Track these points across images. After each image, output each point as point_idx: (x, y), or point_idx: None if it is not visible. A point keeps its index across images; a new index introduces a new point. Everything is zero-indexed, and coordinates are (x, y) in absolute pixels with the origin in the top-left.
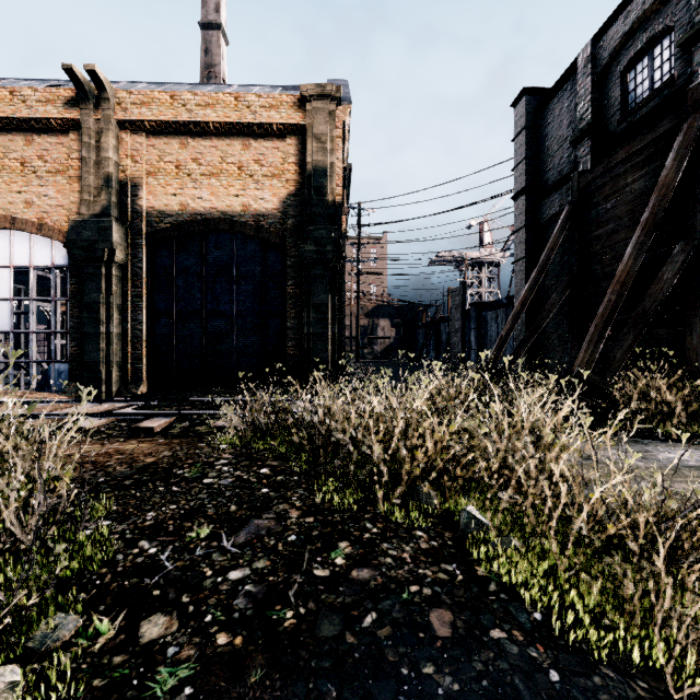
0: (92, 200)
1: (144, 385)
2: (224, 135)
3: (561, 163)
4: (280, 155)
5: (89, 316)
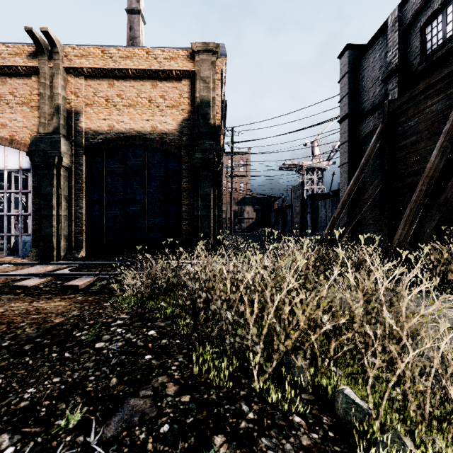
0: (47, 123)
1: (84, 251)
2: (139, 78)
3: (374, 96)
4: (178, 92)
5: (44, 203)
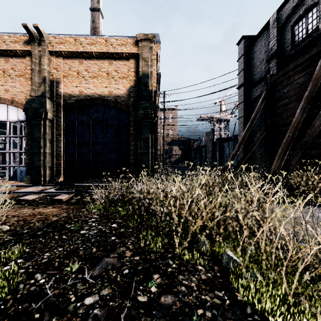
0: (37, 89)
1: (62, 177)
2: (100, 58)
3: (261, 71)
4: (127, 68)
5: (35, 144)
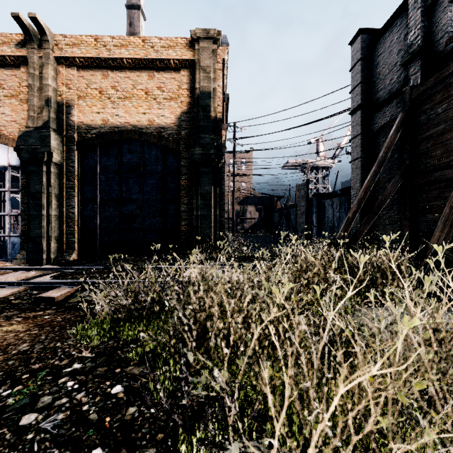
0: (36, 116)
1: (76, 253)
2: (135, 68)
3: (391, 83)
4: (176, 84)
5: (33, 202)
